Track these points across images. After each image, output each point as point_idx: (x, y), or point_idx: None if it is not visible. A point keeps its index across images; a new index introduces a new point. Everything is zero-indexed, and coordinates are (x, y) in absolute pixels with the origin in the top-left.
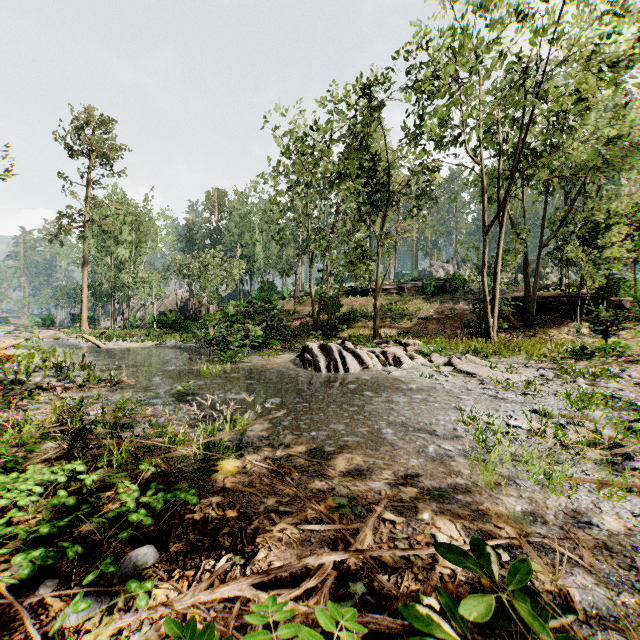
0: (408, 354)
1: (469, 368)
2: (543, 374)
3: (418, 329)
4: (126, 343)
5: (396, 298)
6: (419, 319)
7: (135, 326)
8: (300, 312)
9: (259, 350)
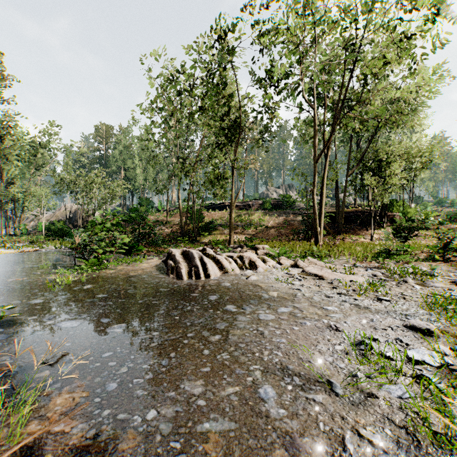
0: (260, 257)
1: (315, 270)
2: (376, 274)
3: (262, 235)
4: (2, 250)
5: (245, 212)
6: (262, 228)
7: (27, 233)
8: (171, 222)
9: (128, 255)
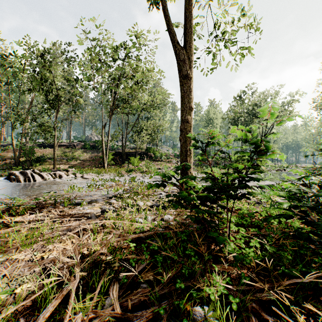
0: (67, 174)
1: (87, 177)
2: (110, 177)
3: (79, 165)
4: None
5: (70, 150)
6: (80, 160)
7: None
8: (4, 156)
9: None
